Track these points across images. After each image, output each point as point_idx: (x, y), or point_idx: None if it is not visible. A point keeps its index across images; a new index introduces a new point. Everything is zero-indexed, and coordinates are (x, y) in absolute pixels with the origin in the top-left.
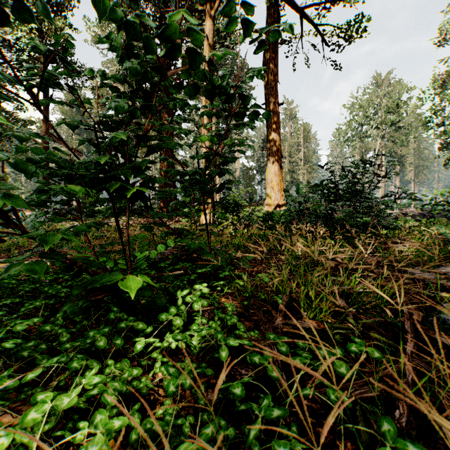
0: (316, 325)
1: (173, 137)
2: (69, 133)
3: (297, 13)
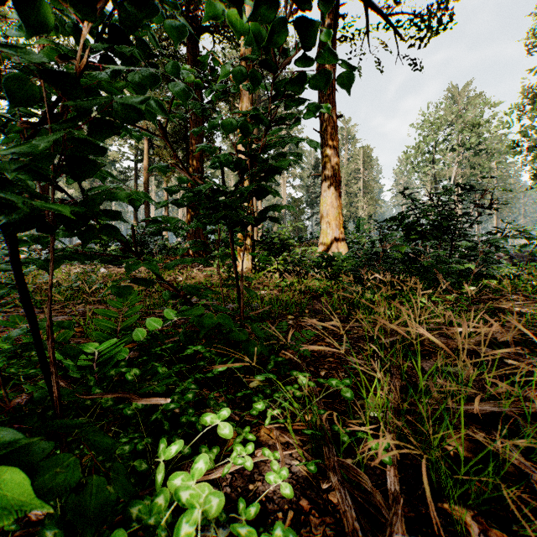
0: (479, 530)
1: (203, 160)
2: None
3: (359, 0)
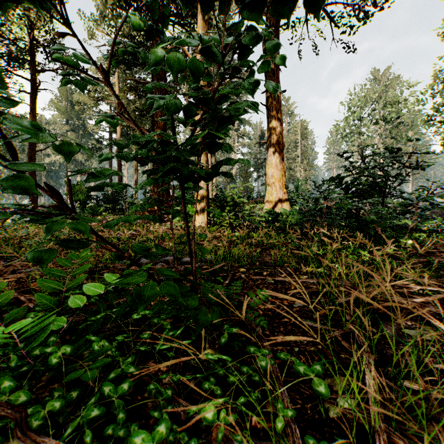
0: None
1: (166, 130)
2: (63, 130)
3: None
